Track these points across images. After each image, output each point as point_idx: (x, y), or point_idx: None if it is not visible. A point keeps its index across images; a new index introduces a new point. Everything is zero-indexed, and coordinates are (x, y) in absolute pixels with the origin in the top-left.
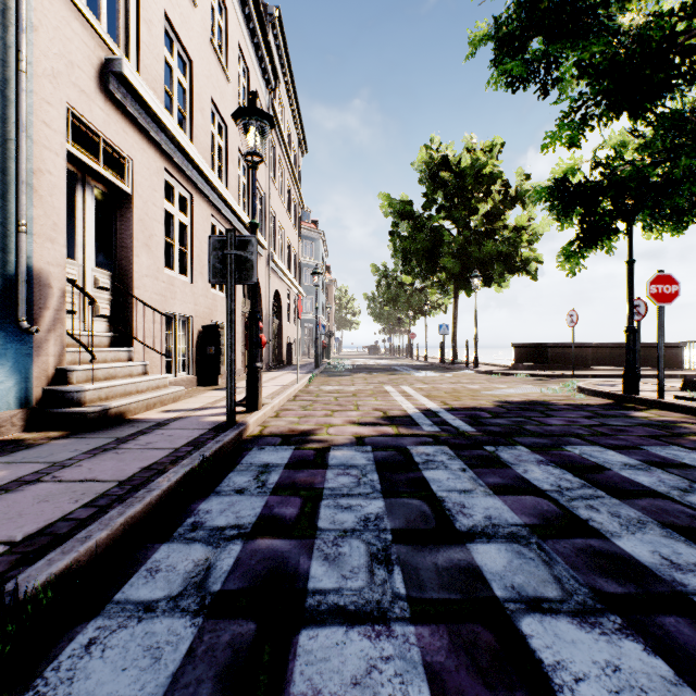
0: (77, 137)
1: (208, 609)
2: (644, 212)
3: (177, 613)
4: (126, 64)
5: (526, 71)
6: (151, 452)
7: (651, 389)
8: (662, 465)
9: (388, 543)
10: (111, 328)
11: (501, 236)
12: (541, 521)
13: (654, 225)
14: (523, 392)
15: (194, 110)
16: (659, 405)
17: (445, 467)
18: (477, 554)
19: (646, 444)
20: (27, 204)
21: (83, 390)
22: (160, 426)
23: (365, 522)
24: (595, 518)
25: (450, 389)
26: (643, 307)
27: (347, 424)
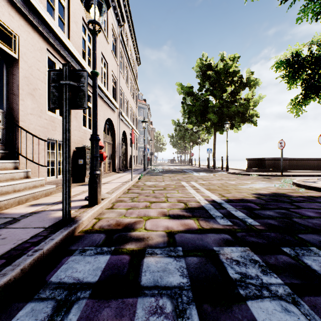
0: None
1: None
2: None
3: None
4: None
5: None
6: None
7: None
8: None
9: None
10: (2, 147)
11: (239, 103)
12: None
13: None
14: (263, 186)
15: (70, 20)
16: None
17: (267, 291)
18: None
19: None
20: None
21: None
22: (9, 224)
23: None
24: None
25: (220, 184)
26: None
27: (160, 216)
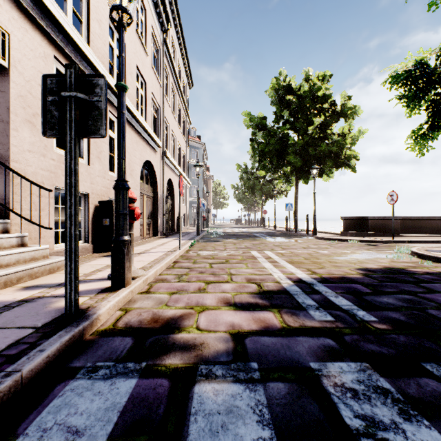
0: None
1: None
2: None
3: None
4: None
5: None
6: None
7: None
8: None
9: None
10: None
11: (331, 140)
12: None
13: None
14: (370, 257)
15: (90, 17)
16: None
17: None
18: None
19: None
20: None
21: None
22: None
23: None
24: None
25: (307, 255)
26: None
27: (221, 306)
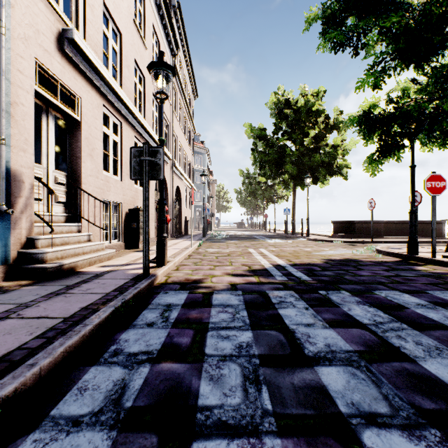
0: (43, 82)
1: (121, 423)
2: (423, 133)
3: (97, 427)
4: (76, 33)
5: (344, 38)
6: (89, 296)
7: (426, 251)
8: (444, 305)
9: (257, 366)
10: (66, 211)
11: (324, 151)
12: (366, 348)
13: (428, 142)
14: (340, 253)
15: (122, 66)
16: (433, 261)
17: (293, 306)
18: (323, 375)
19: (429, 289)
20: (6, 126)
21: (45, 252)
22: (97, 277)
23: (239, 349)
24: (404, 345)
25: (292, 251)
26: (419, 197)
27: (224, 275)
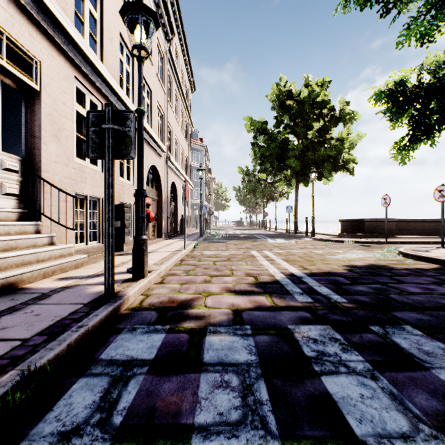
0: None
1: None
2: None
3: None
4: None
5: None
6: None
7: None
8: None
9: None
10: (20, 205)
11: (330, 144)
12: None
13: None
14: (359, 256)
15: (103, 37)
16: None
17: (345, 367)
18: None
19: None
20: None
21: None
22: (38, 300)
23: None
24: None
25: (302, 254)
26: None
27: (224, 292)
